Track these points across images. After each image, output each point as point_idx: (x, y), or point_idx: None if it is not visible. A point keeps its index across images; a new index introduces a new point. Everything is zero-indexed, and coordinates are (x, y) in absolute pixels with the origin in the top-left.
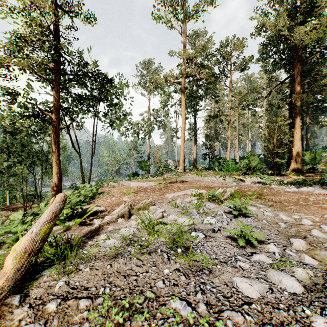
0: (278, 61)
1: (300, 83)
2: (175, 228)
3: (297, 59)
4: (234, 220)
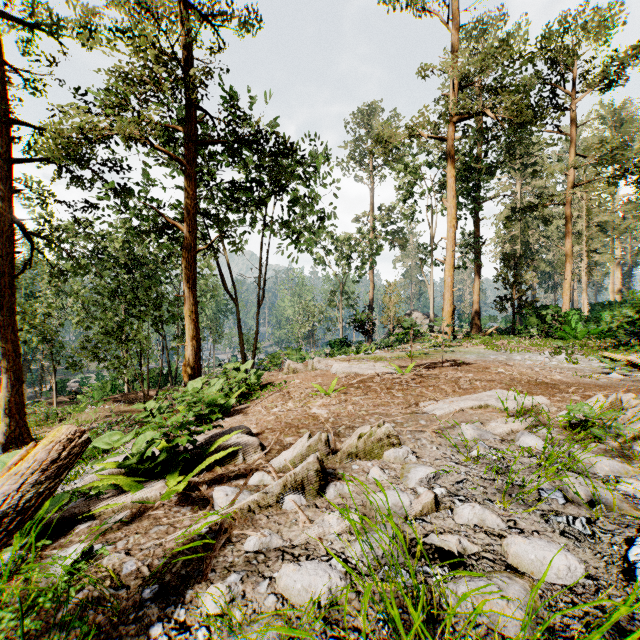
0: None
1: None
2: (518, 611)
3: None
4: None
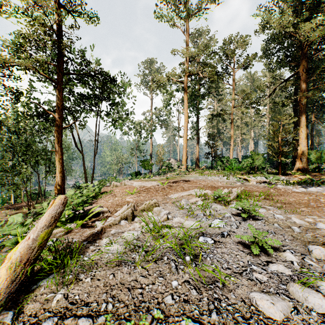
0: (283, 58)
1: (306, 80)
2: (181, 232)
3: (302, 56)
4: (243, 224)
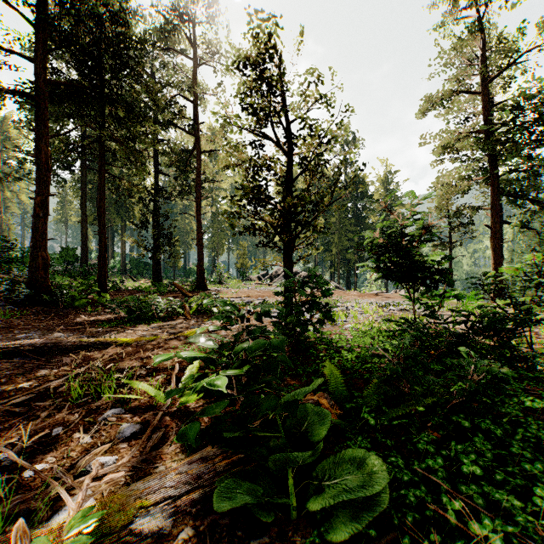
0: None
1: None
2: None
3: None
4: None
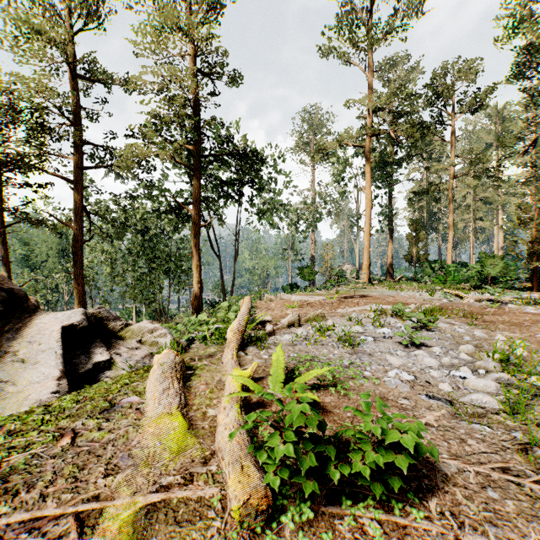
0: None
1: None
2: (345, 332)
3: None
4: None
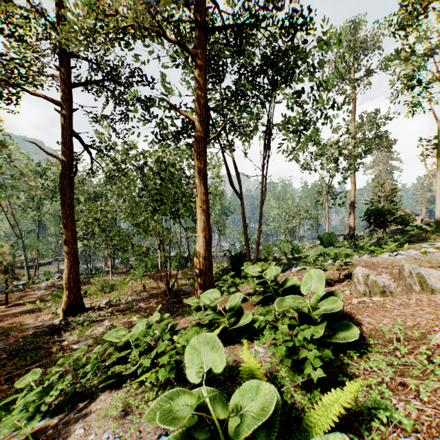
0: None
1: None
2: None
3: None
4: None
